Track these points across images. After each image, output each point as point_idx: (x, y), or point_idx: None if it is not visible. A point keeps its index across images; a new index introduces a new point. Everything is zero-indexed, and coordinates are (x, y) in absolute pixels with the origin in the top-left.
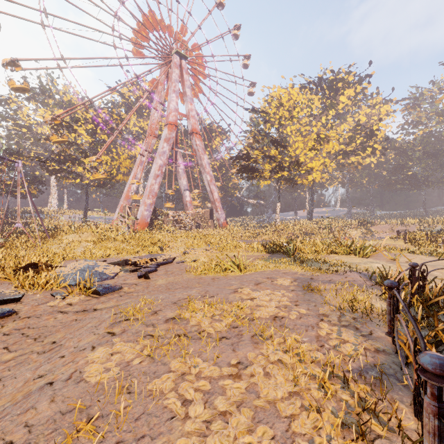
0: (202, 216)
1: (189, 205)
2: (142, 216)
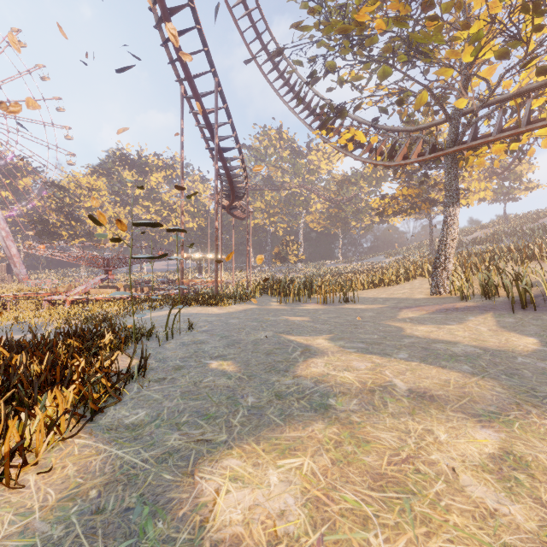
0: None
1: None
2: None
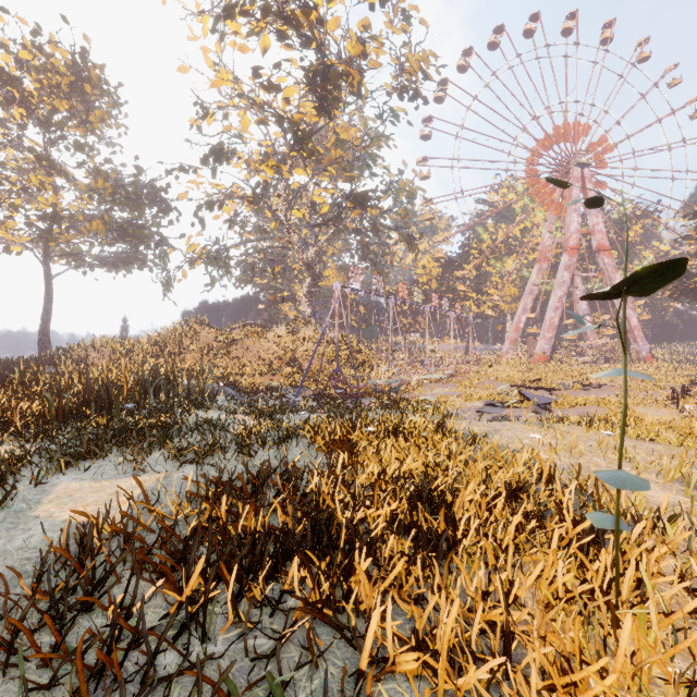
0: (611, 347)
1: (589, 333)
2: (542, 350)
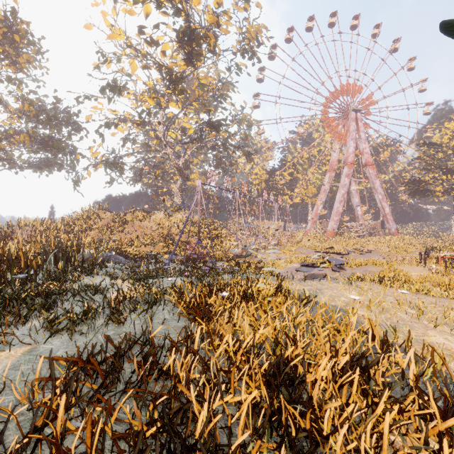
0: (373, 226)
1: (360, 217)
2: (332, 228)
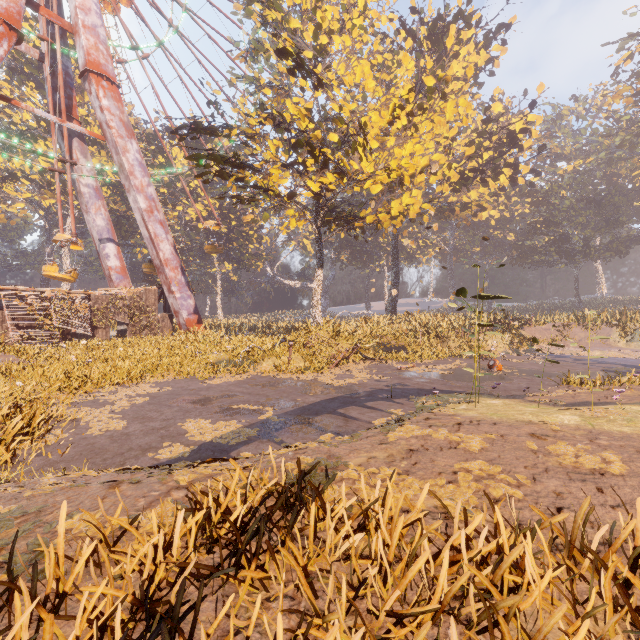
0: (132, 303)
1: (116, 277)
2: None
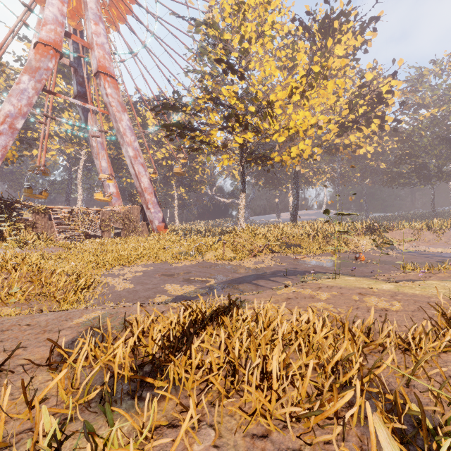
0: (124, 215)
1: (113, 199)
2: None
